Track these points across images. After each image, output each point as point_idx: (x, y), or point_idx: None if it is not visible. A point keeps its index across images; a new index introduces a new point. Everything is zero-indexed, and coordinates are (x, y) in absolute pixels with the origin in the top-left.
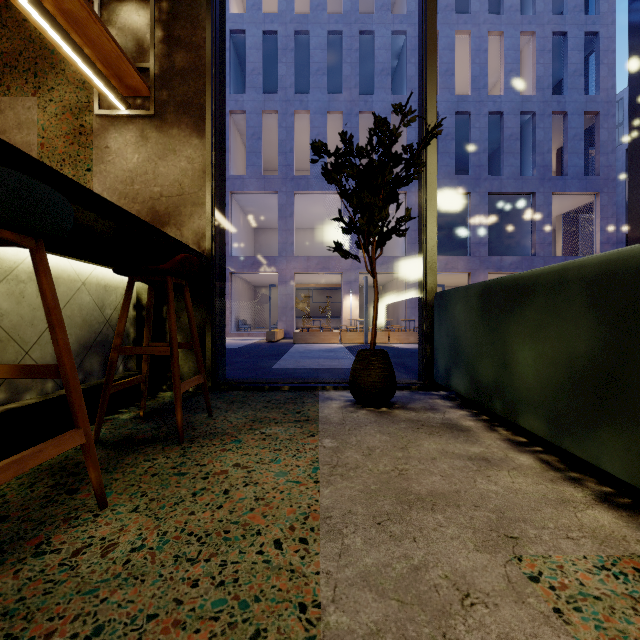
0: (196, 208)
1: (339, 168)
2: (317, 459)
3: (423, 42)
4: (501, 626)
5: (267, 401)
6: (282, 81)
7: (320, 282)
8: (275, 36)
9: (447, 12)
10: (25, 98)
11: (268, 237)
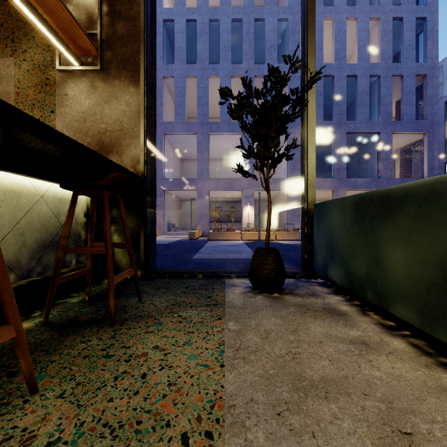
0: (132, 140)
1: (241, 108)
2: (223, 342)
3: (305, 12)
4: None
5: (185, 287)
6: (200, 55)
7: (227, 197)
8: (195, 23)
9: (317, 5)
10: (5, 58)
11: (190, 165)
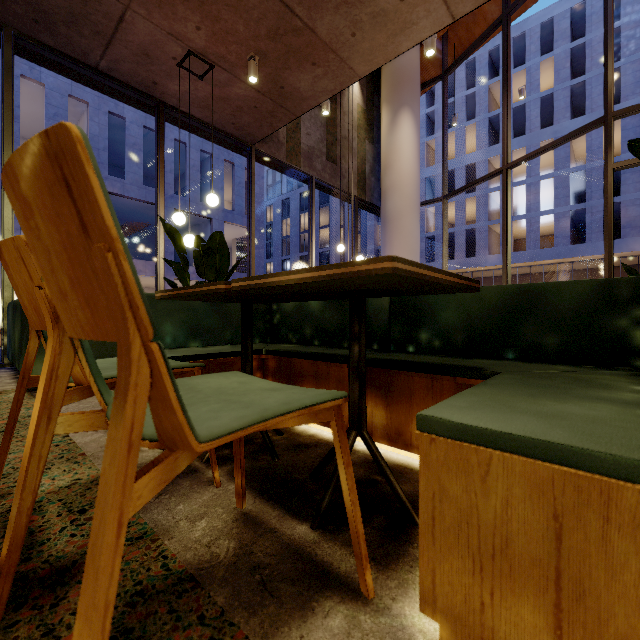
0: None
1: None
2: None
3: (2, 134)
4: None
5: None
6: None
7: None
8: None
9: None
10: None
11: None
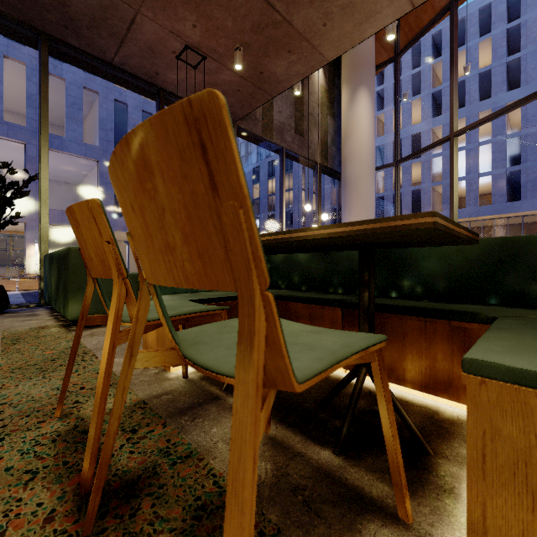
0: None
1: None
2: None
3: (40, 119)
4: None
5: None
6: None
7: None
8: None
9: None
10: None
11: None
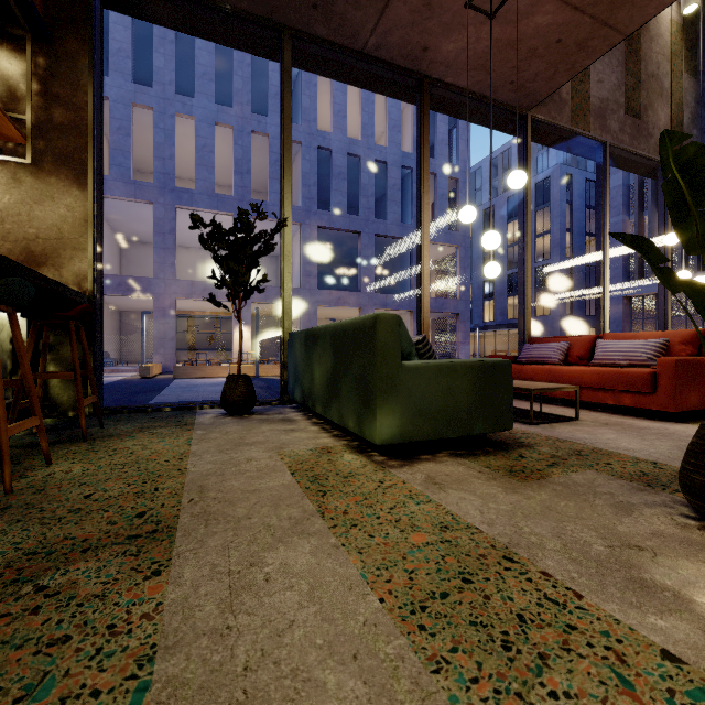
0: (77, 252)
1: (213, 238)
2: (191, 438)
3: (282, 147)
4: (259, 463)
5: (151, 418)
6: (159, 74)
7: (207, 310)
8: None
9: None
10: None
11: (140, 252)
